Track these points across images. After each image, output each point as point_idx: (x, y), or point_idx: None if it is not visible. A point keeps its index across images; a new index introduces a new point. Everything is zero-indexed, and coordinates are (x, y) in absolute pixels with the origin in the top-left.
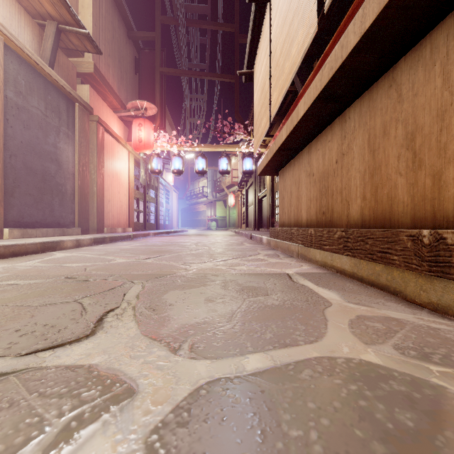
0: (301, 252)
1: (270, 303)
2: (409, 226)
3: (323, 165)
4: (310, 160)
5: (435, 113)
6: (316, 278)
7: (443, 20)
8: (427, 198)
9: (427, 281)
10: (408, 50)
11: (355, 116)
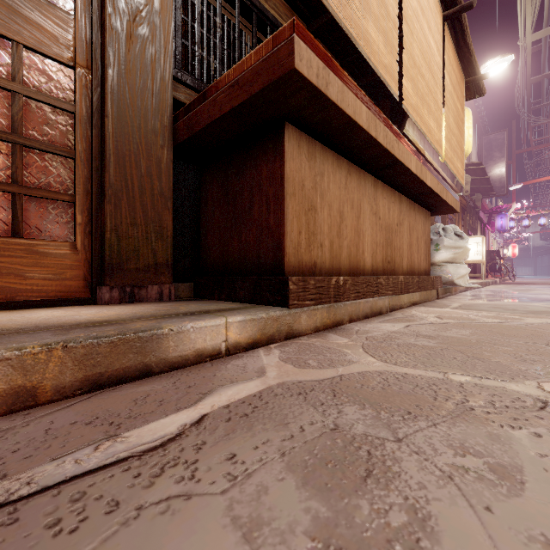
0: (392, 303)
1: (493, 305)
2: (417, 275)
3: (389, 218)
4: (377, 198)
5: (420, 236)
6: (439, 306)
7: (421, 206)
8: (419, 264)
9: (431, 292)
10: (418, 204)
11: (405, 206)
